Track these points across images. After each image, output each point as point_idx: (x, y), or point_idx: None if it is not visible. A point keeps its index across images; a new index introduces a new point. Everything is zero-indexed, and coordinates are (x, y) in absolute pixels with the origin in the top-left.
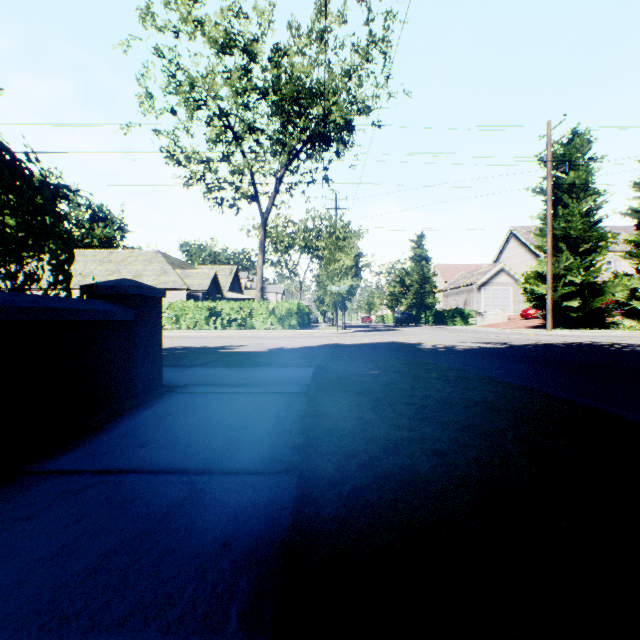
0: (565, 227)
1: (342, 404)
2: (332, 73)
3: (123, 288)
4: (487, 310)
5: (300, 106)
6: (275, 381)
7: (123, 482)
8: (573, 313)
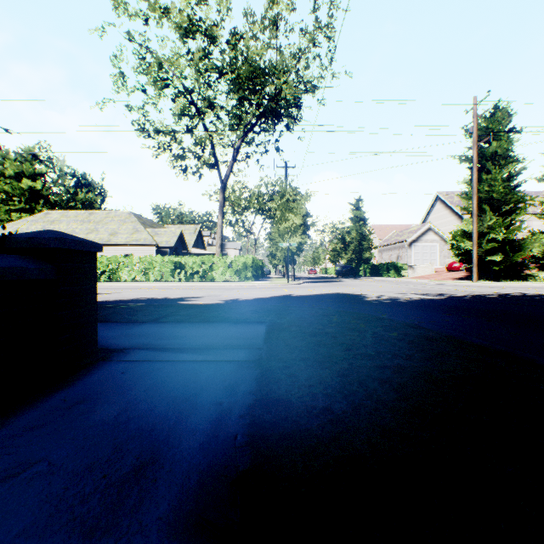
0: (488, 190)
1: (301, 381)
2: (283, 55)
3: (41, 240)
4: (417, 264)
5: (255, 84)
6: (225, 343)
7: None
8: (496, 266)
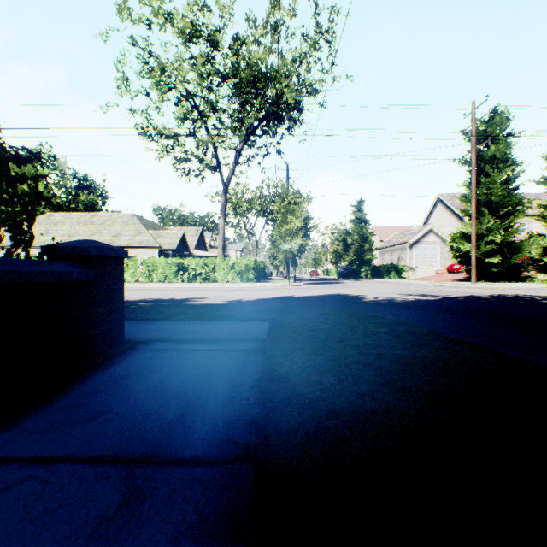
0: (487, 193)
1: (299, 364)
2: (284, 60)
3: (83, 249)
4: (418, 265)
5: (256, 88)
6: (233, 336)
7: (52, 478)
8: (494, 268)
